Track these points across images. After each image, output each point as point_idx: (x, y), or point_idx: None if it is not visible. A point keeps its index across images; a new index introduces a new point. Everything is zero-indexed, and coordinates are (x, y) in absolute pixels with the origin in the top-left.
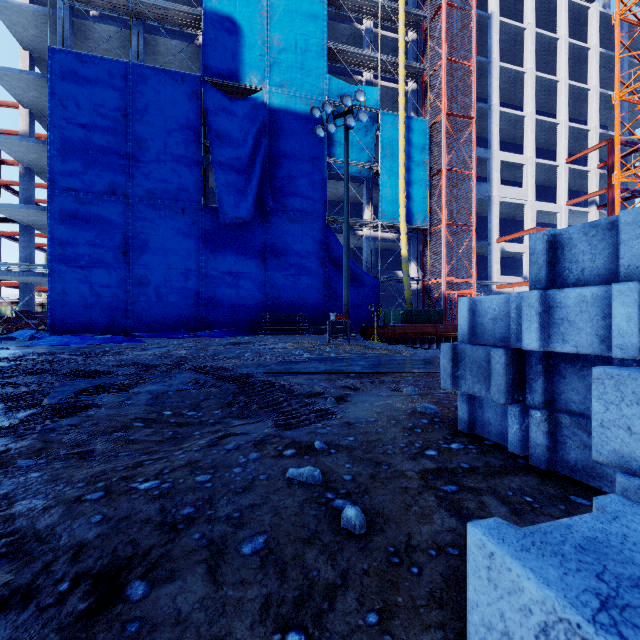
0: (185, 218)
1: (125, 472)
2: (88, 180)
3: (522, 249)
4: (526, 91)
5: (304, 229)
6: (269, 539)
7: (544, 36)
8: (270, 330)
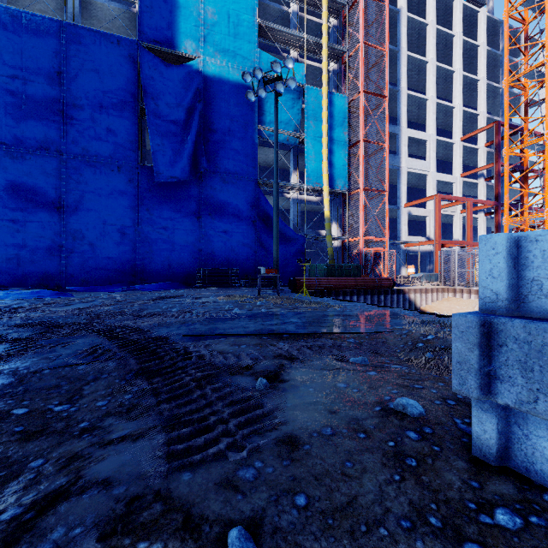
0: (121, 176)
1: None
2: (19, 135)
3: (425, 213)
4: (428, 78)
5: (236, 190)
6: None
7: (443, 32)
8: (204, 283)
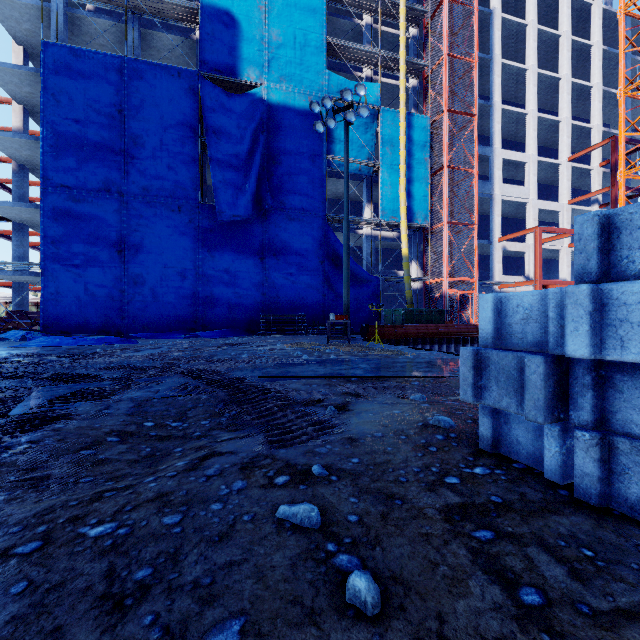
0: (182, 216)
1: (77, 509)
2: (82, 177)
3: (524, 248)
4: (528, 88)
5: (303, 227)
6: (247, 625)
7: (546, 33)
8: (268, 330)
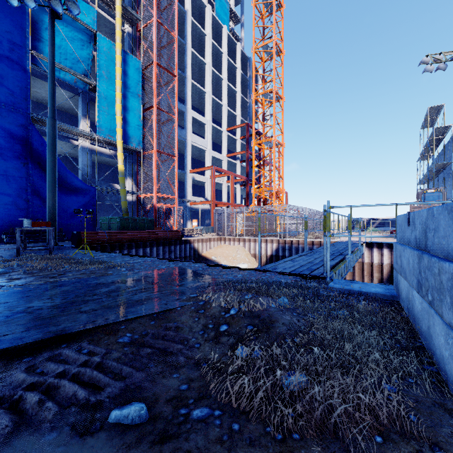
0: None
1: None
2: None
3: (204, 180)
4: (207, 76)
5: None
6: None
7: (216, 47)
8: None
